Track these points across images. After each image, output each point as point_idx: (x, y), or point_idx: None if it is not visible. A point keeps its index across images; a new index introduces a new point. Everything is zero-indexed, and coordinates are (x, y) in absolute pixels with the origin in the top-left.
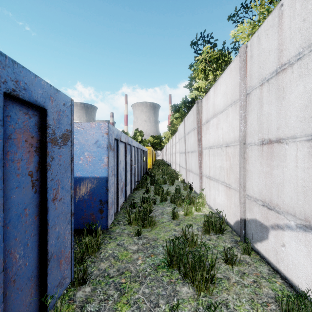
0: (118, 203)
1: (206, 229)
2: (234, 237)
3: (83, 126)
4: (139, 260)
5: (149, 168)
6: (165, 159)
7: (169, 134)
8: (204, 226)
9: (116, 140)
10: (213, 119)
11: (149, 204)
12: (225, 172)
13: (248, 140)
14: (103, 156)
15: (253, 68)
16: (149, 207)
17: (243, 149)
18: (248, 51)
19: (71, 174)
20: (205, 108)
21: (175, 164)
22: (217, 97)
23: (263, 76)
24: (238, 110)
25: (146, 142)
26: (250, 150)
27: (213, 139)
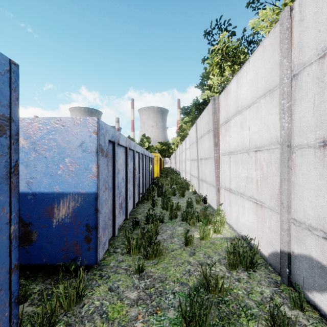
0: (114, 224)
1: (232, 263)
2: (271, 276)
3: (63, 122)
4: (139, 320)
5: (156, 177)
6: (174, 166)
7: (178, 140)
8: (230, 259)
9: (112, 143)
10: (235, 117)
11: (155, 224)
12: (254, 184)
13: (296, 141)
14: (90, 164)
15: (305, 36)
16: (155, 229)
17: (288, 154)
18: (295, 15)
19: (10, 197)
20: (224, 106)
21: (185, 172)
22: (241, 88)
23: (325, 43)
24: (276, 101)
25: (154, 149)
26: (299, 156)
27: (235, 142)
